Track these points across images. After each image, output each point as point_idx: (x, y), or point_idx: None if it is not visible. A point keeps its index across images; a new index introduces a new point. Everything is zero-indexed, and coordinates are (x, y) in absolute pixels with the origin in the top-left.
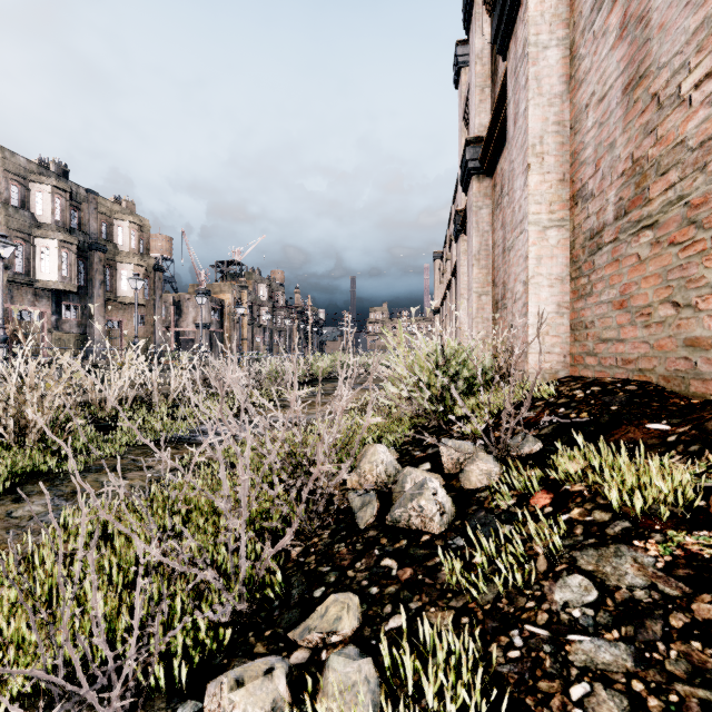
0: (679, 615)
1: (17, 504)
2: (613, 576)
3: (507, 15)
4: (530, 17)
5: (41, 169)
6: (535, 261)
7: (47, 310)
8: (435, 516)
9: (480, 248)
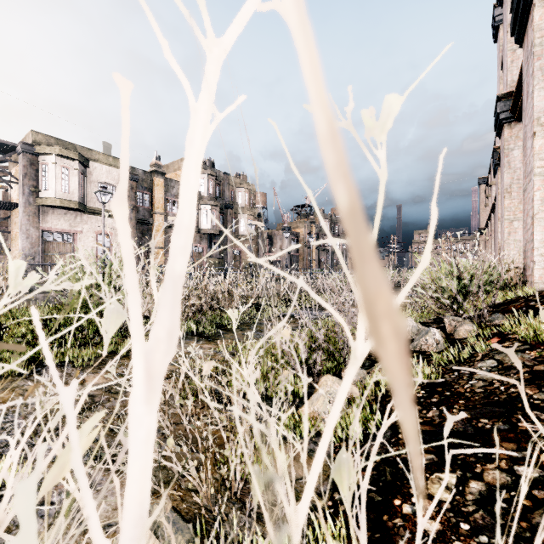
0: (526, 369)
1: (243, 331)
2: (507, 360)
3: (519, 20)
4: (535, 26)
5: (203, 166)
6: (540, 202)
7: (205, 246)
8: (433, 344)
9: (511, 183)
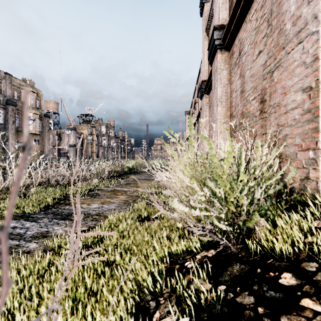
0: None
1: None
2: None
3: None
4: None
5: None
6: None
7: None
8: None
9: (222, 94)
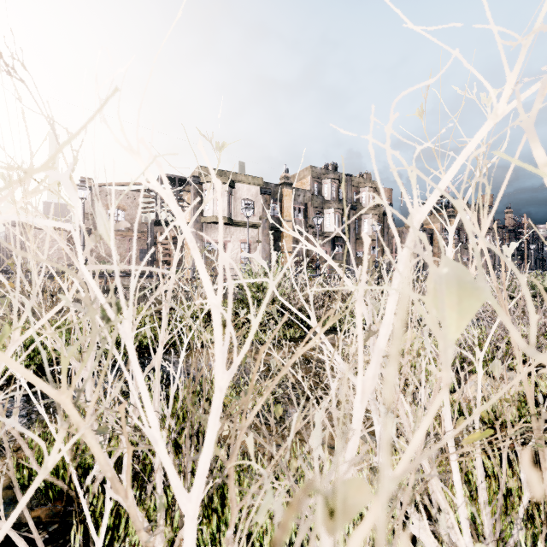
0: None
1: None
2: None
3: None
4: None
5: (326, 171)
6: None
7: (329, 248)
8: None
9: None
